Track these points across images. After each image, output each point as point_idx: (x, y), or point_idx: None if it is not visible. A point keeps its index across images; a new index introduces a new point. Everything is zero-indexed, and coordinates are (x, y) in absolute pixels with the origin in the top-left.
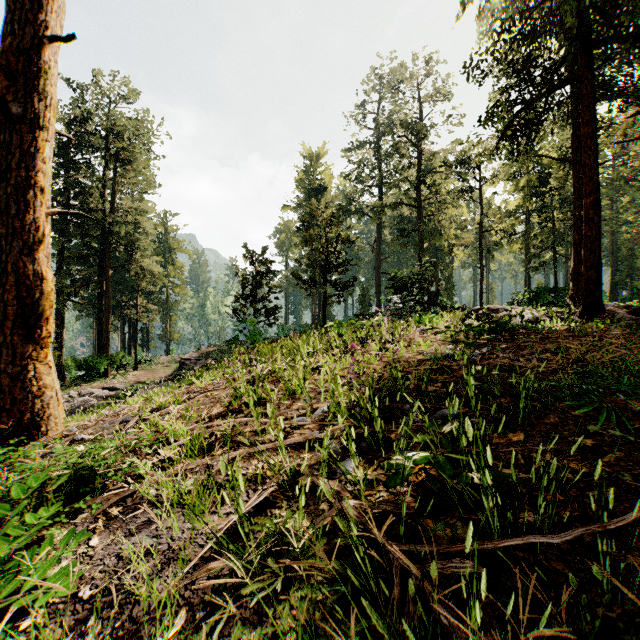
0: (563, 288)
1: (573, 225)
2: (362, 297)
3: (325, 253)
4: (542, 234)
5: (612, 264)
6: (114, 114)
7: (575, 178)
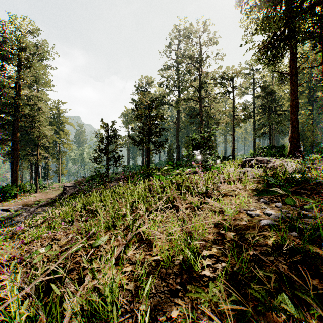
0: (279, 146)
1: (290, 111)
2: (169, 150)
3: (149, 124)
4: (263, 118)
5: None
6: (21, 39)
7: (292, 84)
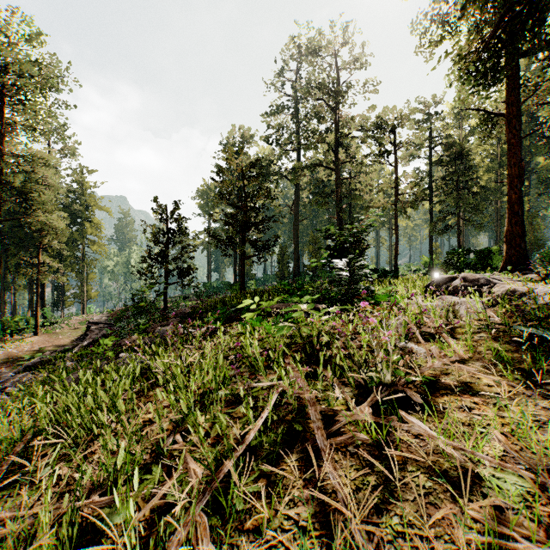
0: (482, 250)
1: (508, 184)
2: (281, 256)
3: (243, 208)
4: (448, 199)
5: (497, 229)
6: (5, 48)
7: (511, 134)
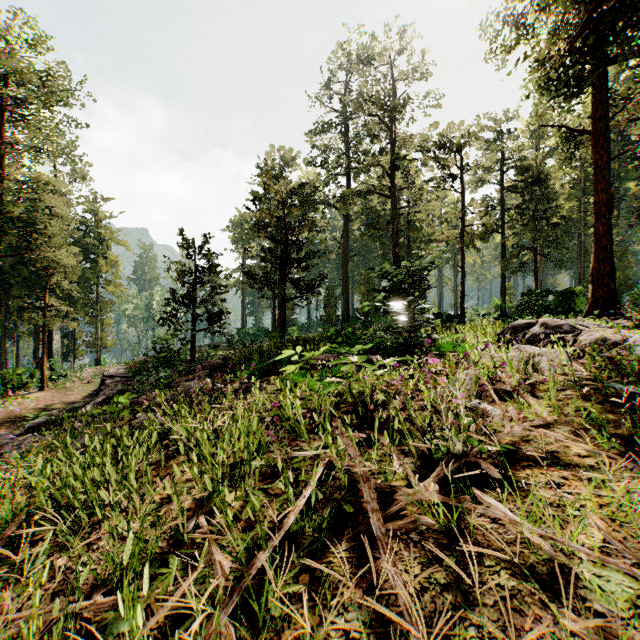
0: (563, 291)
1: (594, 213)
2: (327, 298)
3: (284, 242)
4: (523, 232)
5: (581, 267)
6: (6, 56)
7: (597, 154)
